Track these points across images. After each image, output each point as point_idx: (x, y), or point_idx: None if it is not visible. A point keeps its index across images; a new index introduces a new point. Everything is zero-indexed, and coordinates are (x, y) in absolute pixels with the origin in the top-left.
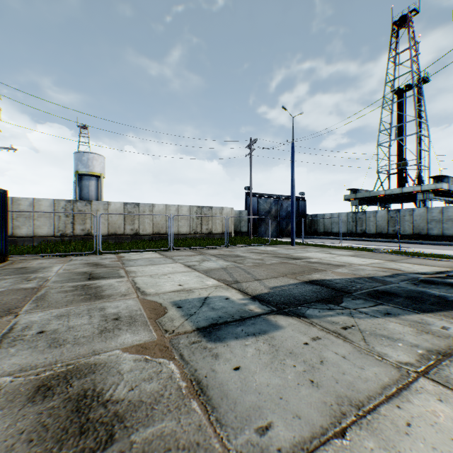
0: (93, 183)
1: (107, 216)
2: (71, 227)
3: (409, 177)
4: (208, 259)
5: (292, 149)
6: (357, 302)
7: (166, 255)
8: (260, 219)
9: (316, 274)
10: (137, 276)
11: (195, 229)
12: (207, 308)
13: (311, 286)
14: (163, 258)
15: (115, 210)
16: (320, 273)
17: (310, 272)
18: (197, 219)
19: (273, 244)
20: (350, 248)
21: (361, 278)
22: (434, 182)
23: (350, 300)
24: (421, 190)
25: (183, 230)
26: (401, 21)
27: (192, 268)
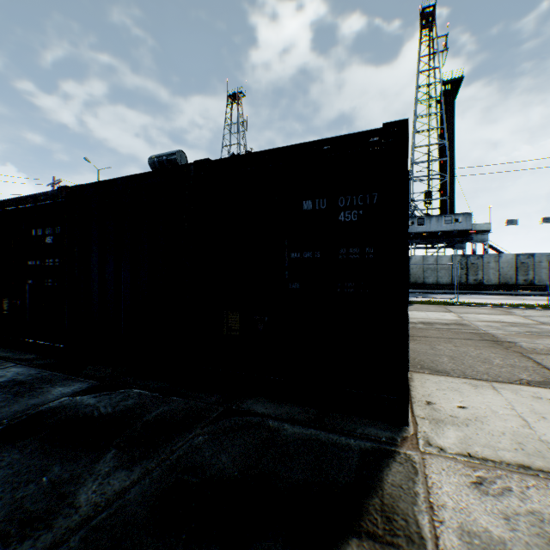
0: None
1: None
2: None
3: None
4: None
5: None
6: None
7: None
8: None
9: None
10: None
11: None
12: None
13: None
14: None
15: None
16: None
17: None
18: None
19: None
20: None
21: None
22: None
23: None
24: None
25: None
26: (234, 97)
27: None
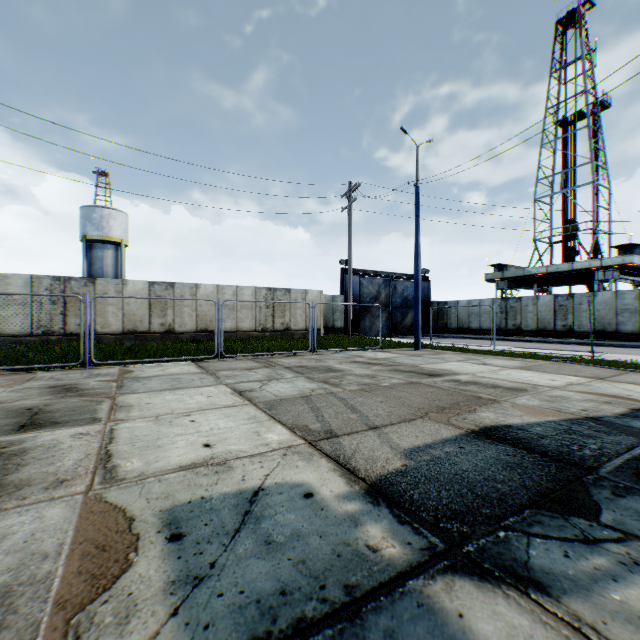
0: (109, 254)
1: (122, 302)
2: (60, 320)
3: (581, 247)
4: (279, 376)
5: (417, 197)
6: (634, 506)
7: (208, 369)
8: (363, 308)
9: (485, 410)
10: (128, 418)
11: (263, 324)
12: (252, 543)
13: (492, 446)
14: (200, 375)
15: (134, 293)
16: (492, 408)
17: (471, 407)
18: (267, 307)
19: (386, 347)
20: (512, 355)
21: (579, 421)
22: (619, 255)
23: (612, 497)
24: (601, 266)
25: (245, 325)
26: (569, 19)
27: (245, 397)
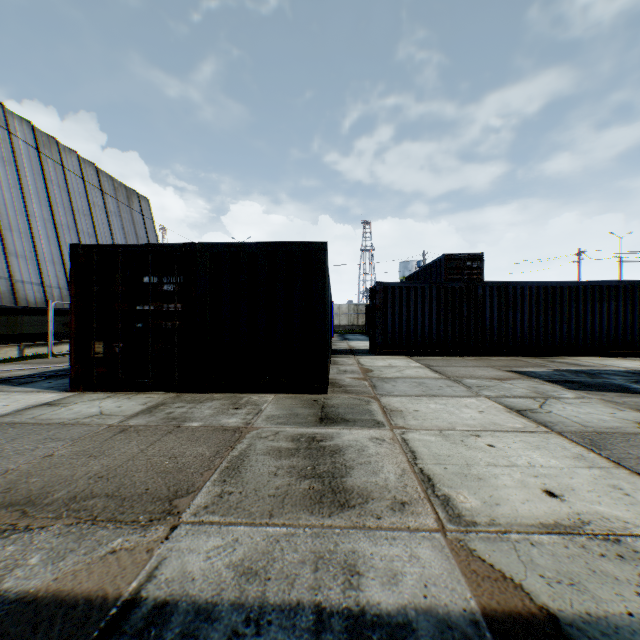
0: None
1: None
2: None
3: None
4: None
5: (619, 262)
6: None
7: None
8: None
9: None
10: None
11: None
12: None
13: None
14: None
15: None
16: None
17: None
18: None
19: None
20: None
21: None
22: None
23: None
24: None
25: None
26: None
27: None
